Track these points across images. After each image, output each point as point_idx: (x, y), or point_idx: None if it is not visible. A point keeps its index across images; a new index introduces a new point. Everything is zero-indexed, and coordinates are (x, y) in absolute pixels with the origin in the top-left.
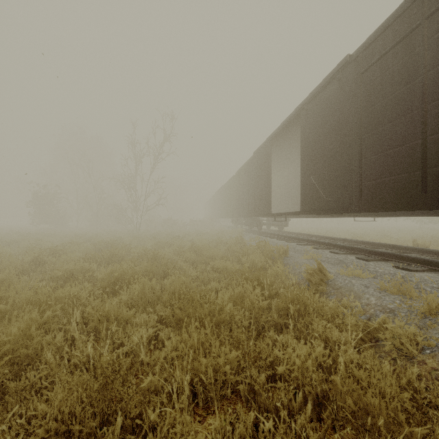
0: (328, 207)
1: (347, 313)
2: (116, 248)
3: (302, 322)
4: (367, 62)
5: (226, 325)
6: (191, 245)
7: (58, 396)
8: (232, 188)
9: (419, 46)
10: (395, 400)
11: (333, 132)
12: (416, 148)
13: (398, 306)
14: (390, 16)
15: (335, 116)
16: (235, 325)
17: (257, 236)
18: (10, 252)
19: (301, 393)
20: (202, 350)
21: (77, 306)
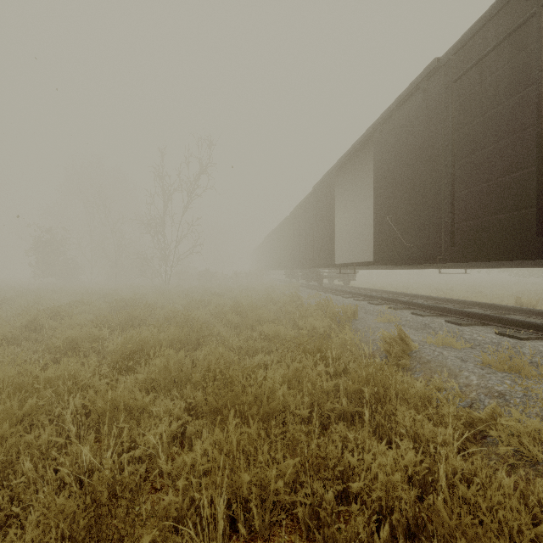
0: (409, 256)
1: (442, 399)
2: (137, 309)
3: (382, 412)
4: (461, 67)
5: (278, 418)
6: (233, 305)
7: (27, 537)
8: (286, 233)
9: (533, 42)
10: (527, 538)
11: (415, 158)
12: (529, 177)
13: (509, 388)
14: (493, 5)
15: (419, 139)
16: (290, 415)
17: (317, 293)
18: (0, 313)
19: (387, 524)
20: (243, 458)
21: (77, 388)
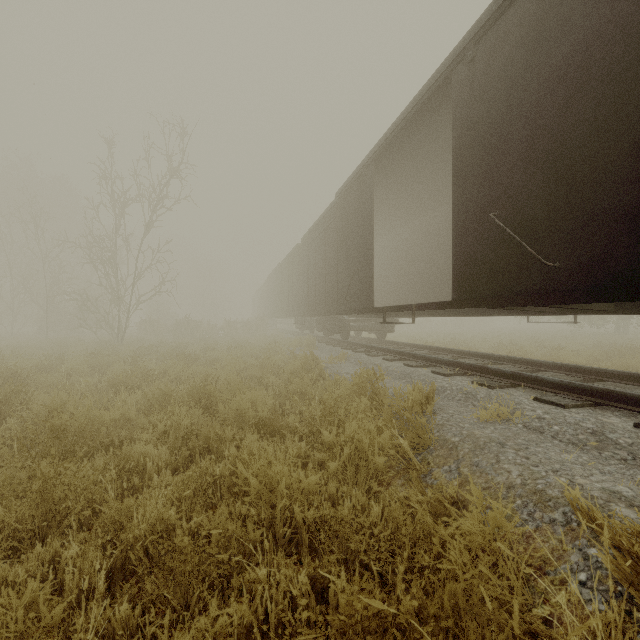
0: (548, 287)
1: None
2: None
3: None
4: None
5: None
6: (200, 379)
7: None
8: (296, 266)
9: None
10: None
11: (568, 81)
12: None
13: None
14: None
15: (579, 35)
16: None
17: (344, 353)
18: None
19: None
20: None
21: None
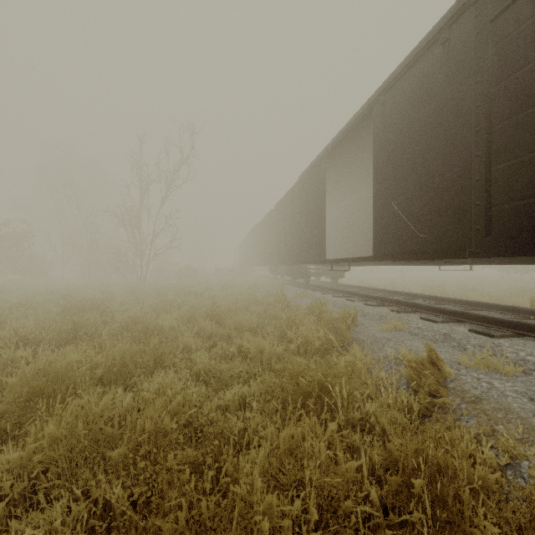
0: (422, 249)
1: None
2: (85, 315)
3: None
4: (502, 0)
5: None
6: (209, 307)
7: None
8: (270, 227)
9: None
10: None
11: (431, 129)
12: None
13: None
14: None
15: (437, 104)
16: None
17: (305, 292)
18: None
19: None
20: None
21: None
